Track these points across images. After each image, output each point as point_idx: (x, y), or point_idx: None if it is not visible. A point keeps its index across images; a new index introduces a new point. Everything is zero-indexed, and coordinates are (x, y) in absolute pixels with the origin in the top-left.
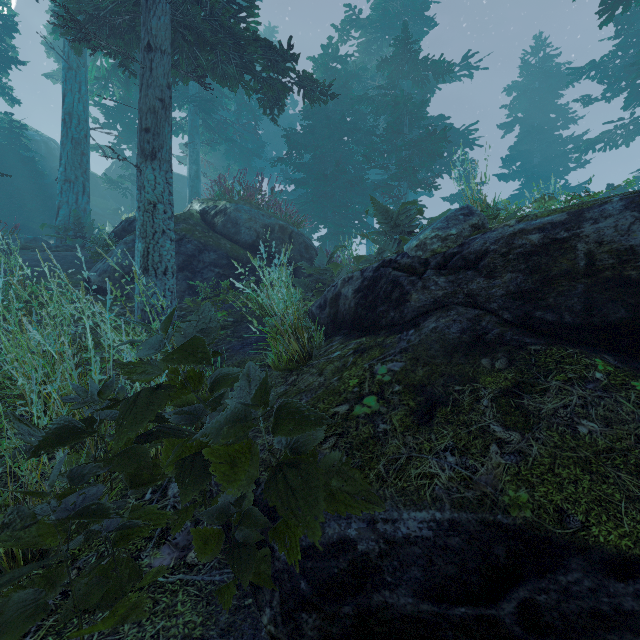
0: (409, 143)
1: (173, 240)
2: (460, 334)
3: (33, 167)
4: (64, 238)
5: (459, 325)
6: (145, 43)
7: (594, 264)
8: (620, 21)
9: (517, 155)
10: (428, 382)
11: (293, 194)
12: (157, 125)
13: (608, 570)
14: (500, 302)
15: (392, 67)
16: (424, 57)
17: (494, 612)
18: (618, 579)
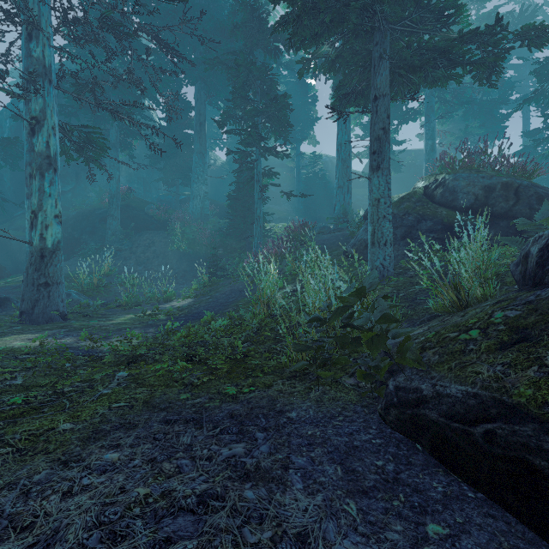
0: None
1: (391, 221)
2: None
3: (324, 180)
4: (337, 224)
5: None
6: (373, 97)
7: None
8: None
9: None
10: (531, 327)
11: None
12: (380, 147)
13: (548, 432)
14: None
15: None
16: None
17: (472, 430)
18: None
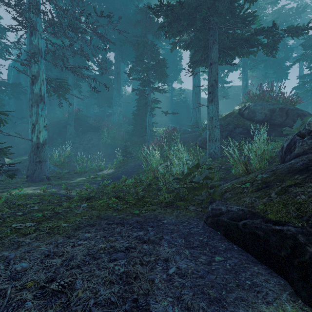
0: None
1: (218, 128)
2: (300, 166)
3: (186, 103)
4: (193, 128)
5: (302, 162)
6: (209, 63)
7: None
8: None
9: None
10: (271, 181)
11: None
12: (213, 89)
13: (265, 221)
14: None
15: None
16: None
17: (238, 223)
18: (265, 223)
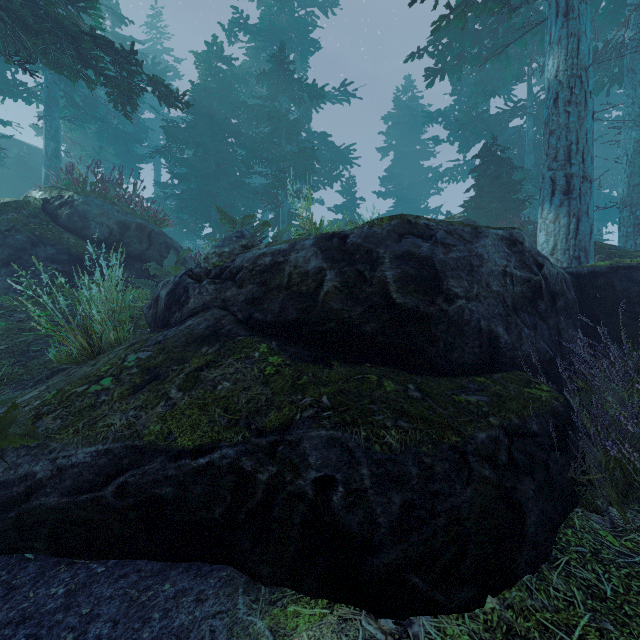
0: (284, 156)
1: None
2: (205, 330)
3: None
4: None
5: (207, 323)
6: None
7: (291, 281)
8: (455, 82)
9: (391, 177)
10: (161, 365)
11: (180, 188)
12: None
13: (173, 458)
14: (240, 306)
15: (271, 81)
16: (298, 79)
17: (103, 493)
18: (174, 462)
